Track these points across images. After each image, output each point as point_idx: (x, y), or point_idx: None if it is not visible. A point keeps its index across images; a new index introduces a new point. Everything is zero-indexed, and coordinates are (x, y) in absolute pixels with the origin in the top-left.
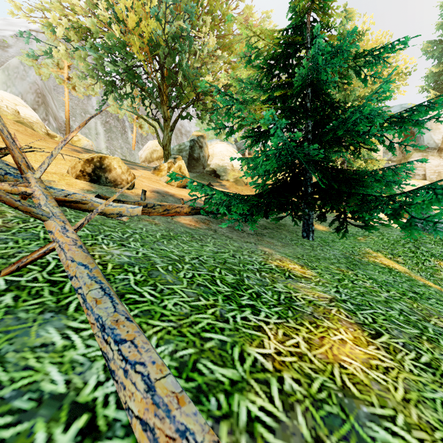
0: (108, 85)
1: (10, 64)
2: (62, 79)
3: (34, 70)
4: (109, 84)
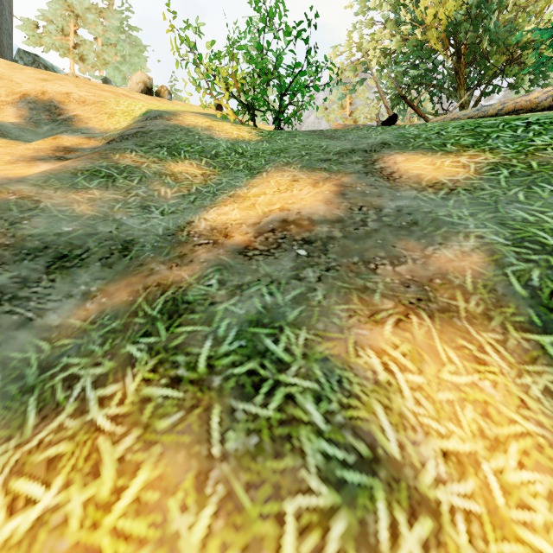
0: (393, 99)
1: (309, 122)
2: (345, 117)
3: (324, 119)
4: (394, 98)
